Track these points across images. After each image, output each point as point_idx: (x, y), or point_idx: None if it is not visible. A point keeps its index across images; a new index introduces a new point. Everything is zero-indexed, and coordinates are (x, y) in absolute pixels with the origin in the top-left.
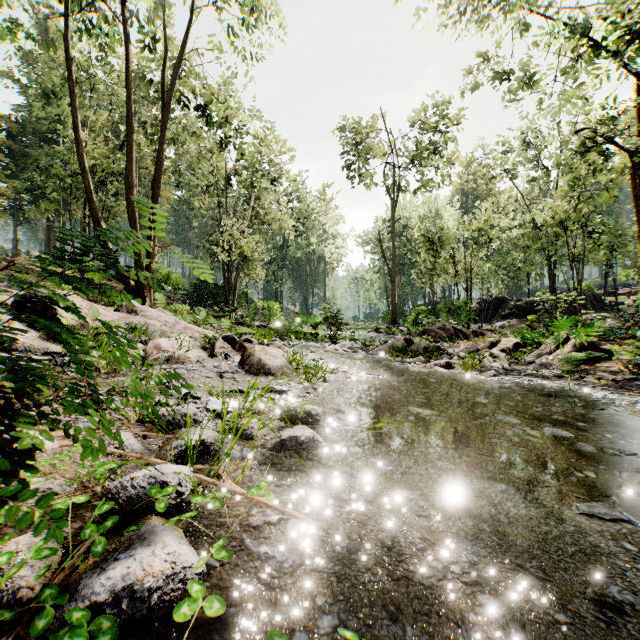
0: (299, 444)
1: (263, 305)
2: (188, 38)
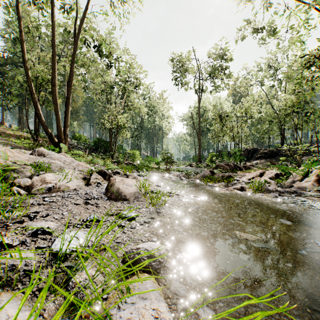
0: None
1: (130, 152)
2: (88, 5)
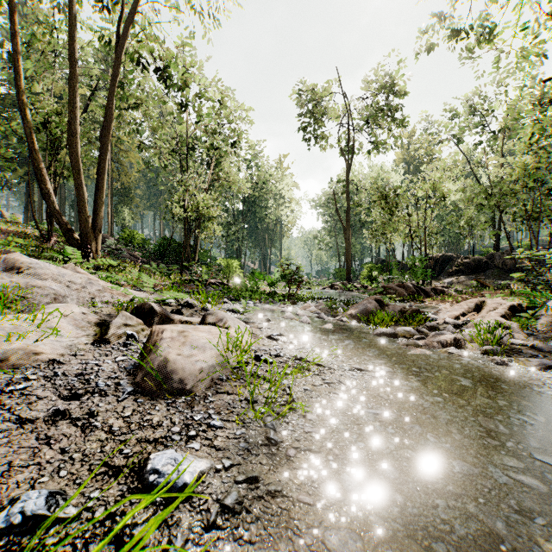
0: None
1: (223, 262)
2: None
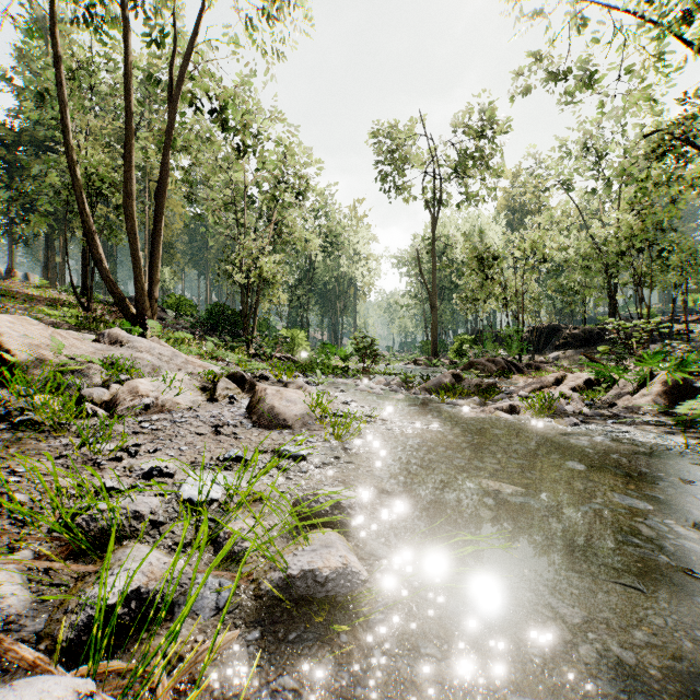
0: (319, 584)
1: (286, 334)
2: (198, 25)
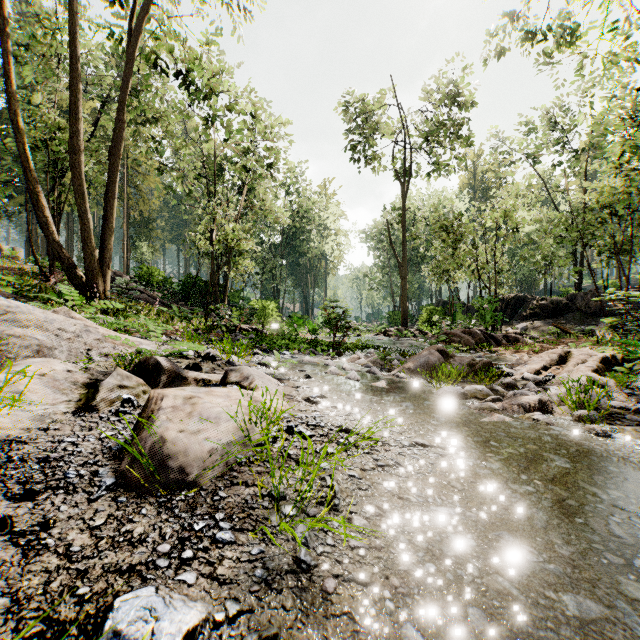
0: None
1: (257, 304)
2: None
